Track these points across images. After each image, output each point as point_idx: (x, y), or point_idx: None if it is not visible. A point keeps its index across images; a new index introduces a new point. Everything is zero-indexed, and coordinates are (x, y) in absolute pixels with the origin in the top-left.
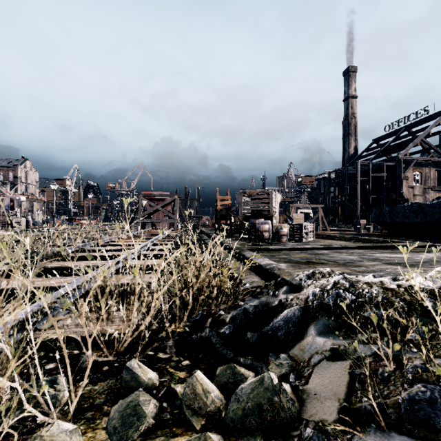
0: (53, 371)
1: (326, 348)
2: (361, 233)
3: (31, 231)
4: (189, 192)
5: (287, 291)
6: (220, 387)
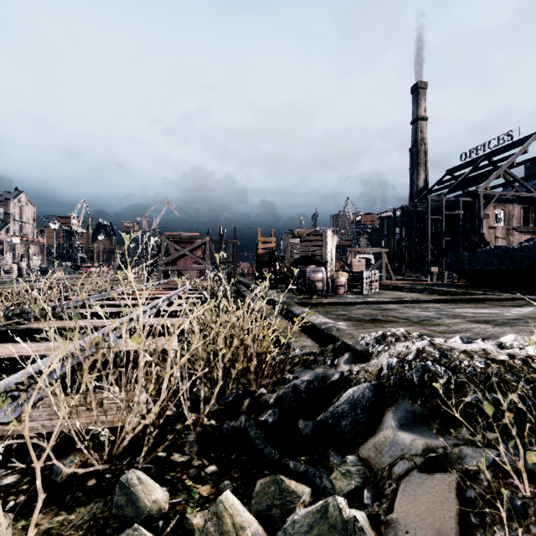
0: (11, 489)
1: (415, 451)
2: (434, 283)
3: (15, 280)
4: (223, 233)
5: (350, 359)
6: (260, 514)
